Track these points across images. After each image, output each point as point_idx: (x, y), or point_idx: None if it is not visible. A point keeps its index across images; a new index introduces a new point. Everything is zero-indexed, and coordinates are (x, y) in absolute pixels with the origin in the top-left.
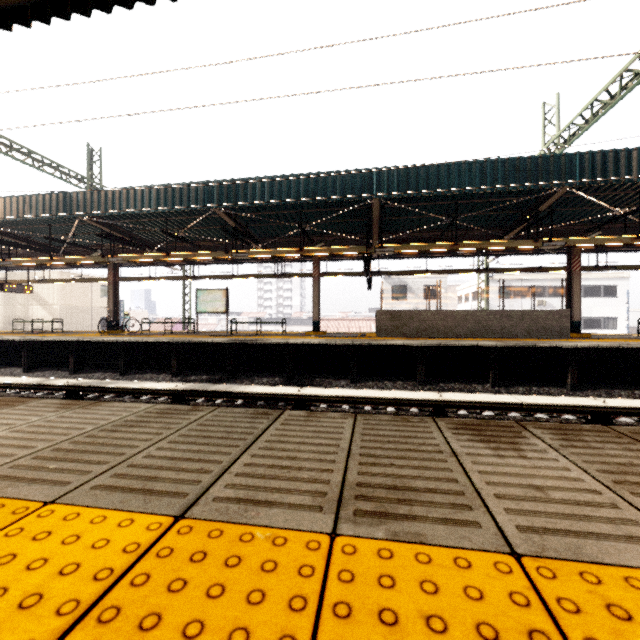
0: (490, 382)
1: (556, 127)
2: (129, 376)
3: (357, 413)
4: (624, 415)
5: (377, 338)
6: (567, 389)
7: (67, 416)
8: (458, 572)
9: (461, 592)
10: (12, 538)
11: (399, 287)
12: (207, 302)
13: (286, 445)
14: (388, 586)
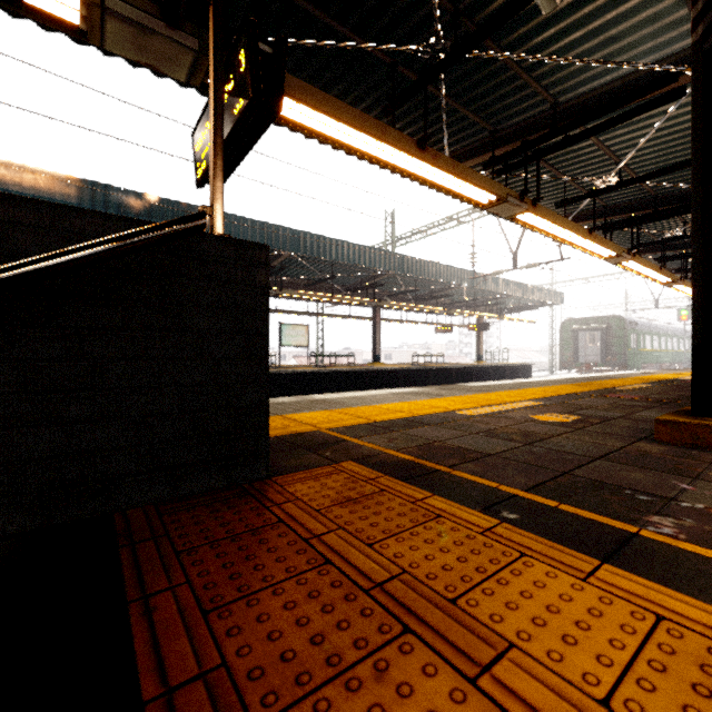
0: None
1: None
2: None
3: None
4: None
5: None
6: None
7: None
8: None
9: None
10: None
11: None
12: None
13: None
14: None
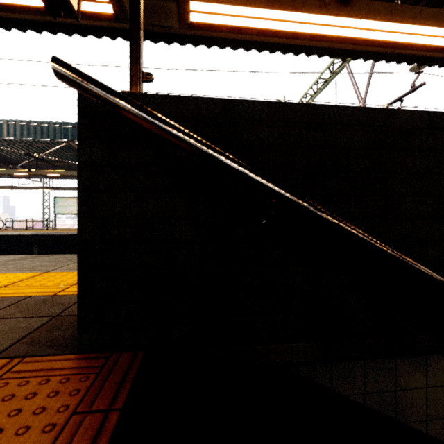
0: None
1: None
2: None
3: None
4: None
5: None
6: None
7: None
8: None
9: None
10: None
11: None
12: (64, 206)
13: None
14: None
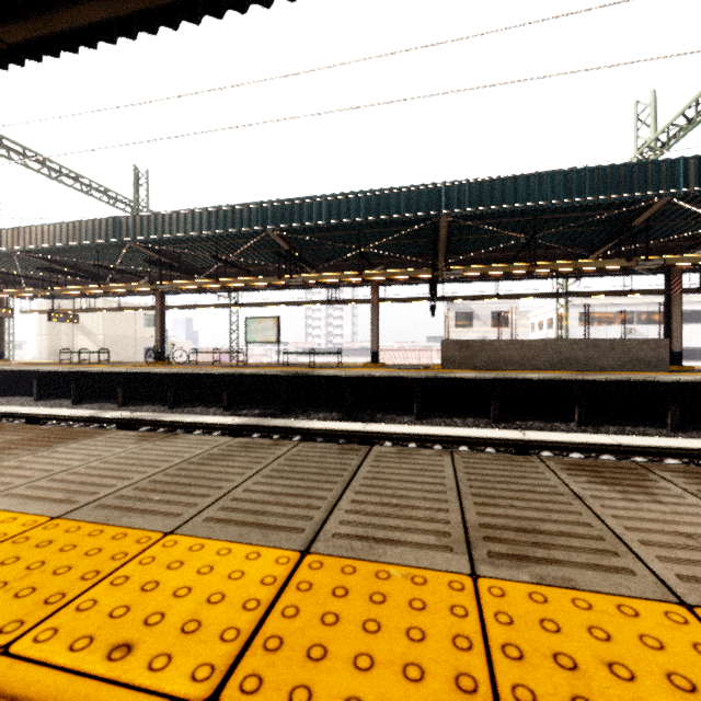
0: (575, 420)
1: (652, 129)
2: (178, 409)
3: None
4: None
5: (444, 370)
6: (667, 430)
7: (150, 448)
8: (626, 620)
9: (637, 640)
10: (147, 566)
11: (464, 314)
12: (257, 331)
13: (387, 482)
14: (553, 630)
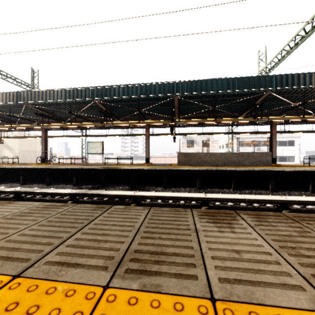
0: (232, 188)
1: (264, 63)
2: (51, 186)
3: (164, 204)
4: (296, 204)
5: (177, 166)
6: (269, 191)
7: None
8: (174, 314)
9: None
10: None
11: (190, 141)
12: (92, 148)
13: (104, 226)
14: None
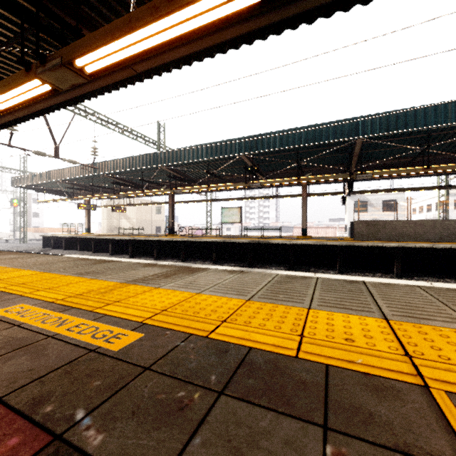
0: None
1: None
2: (187, 262)
3: None
4: None
5: (356, 241)
6: None
7: (241, 276)
8: None
9: None
10: (318, 318)
11: (360, 202)
12: (228, 216)
13: (394, 297)
14: None
